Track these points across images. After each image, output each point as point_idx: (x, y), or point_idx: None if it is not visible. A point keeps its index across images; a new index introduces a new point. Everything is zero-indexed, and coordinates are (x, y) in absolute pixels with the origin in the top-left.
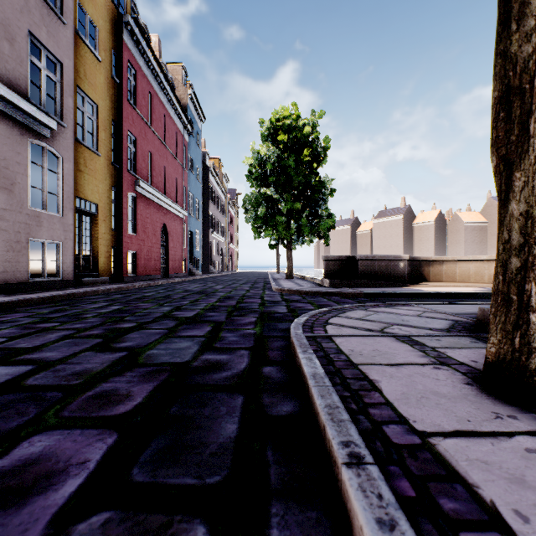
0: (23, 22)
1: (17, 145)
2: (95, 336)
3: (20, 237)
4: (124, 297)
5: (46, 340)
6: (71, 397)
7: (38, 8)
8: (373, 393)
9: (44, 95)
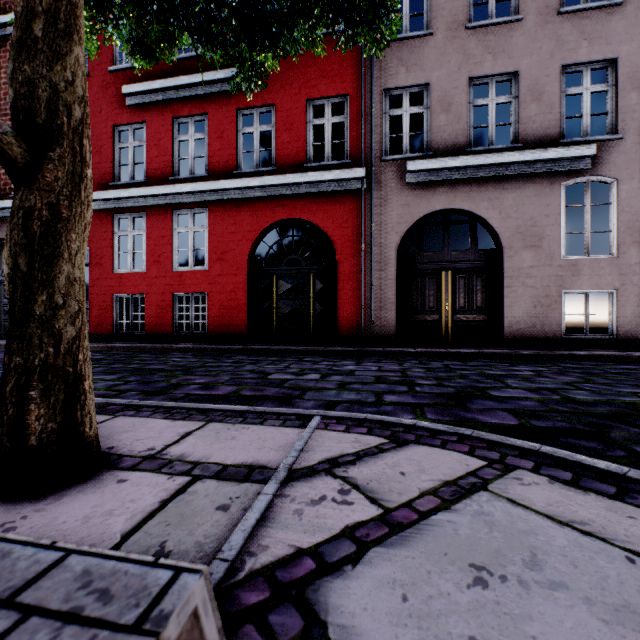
0: (553, 64)
1: (545, 198)
2: (382, 379)
3: (549, 291)
4: (613, 369)
5: (371, 374)
6: (267, 386)
7: (574, 29)
8: (163, 416)
9: (586, 120)
